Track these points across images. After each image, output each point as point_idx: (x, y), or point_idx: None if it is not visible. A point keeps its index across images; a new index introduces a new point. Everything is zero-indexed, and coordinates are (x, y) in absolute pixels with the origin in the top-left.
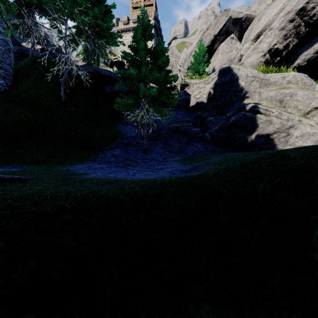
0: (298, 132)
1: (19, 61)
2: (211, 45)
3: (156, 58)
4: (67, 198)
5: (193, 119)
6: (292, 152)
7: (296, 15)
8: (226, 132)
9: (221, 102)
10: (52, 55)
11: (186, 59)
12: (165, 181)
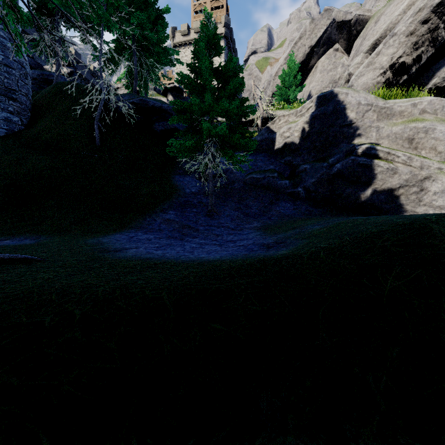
0: (437, 186)
1: (39, 91)
2: (306, 61)
3: (226, 81)
4: (81, 297)
5: (280, 167)
6: (435, 223)
7: (432, 12)
8: (328, 187)
9: (321, 142)
10: (86, 81)
11: (269, 81)
12: (235, 265)
